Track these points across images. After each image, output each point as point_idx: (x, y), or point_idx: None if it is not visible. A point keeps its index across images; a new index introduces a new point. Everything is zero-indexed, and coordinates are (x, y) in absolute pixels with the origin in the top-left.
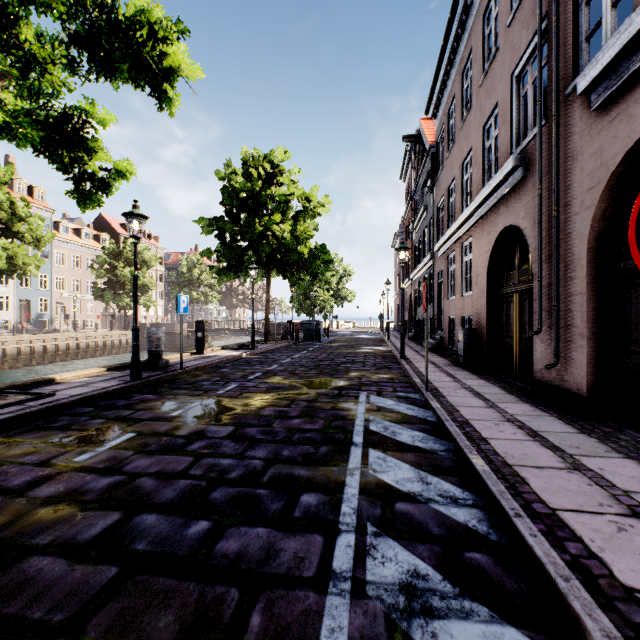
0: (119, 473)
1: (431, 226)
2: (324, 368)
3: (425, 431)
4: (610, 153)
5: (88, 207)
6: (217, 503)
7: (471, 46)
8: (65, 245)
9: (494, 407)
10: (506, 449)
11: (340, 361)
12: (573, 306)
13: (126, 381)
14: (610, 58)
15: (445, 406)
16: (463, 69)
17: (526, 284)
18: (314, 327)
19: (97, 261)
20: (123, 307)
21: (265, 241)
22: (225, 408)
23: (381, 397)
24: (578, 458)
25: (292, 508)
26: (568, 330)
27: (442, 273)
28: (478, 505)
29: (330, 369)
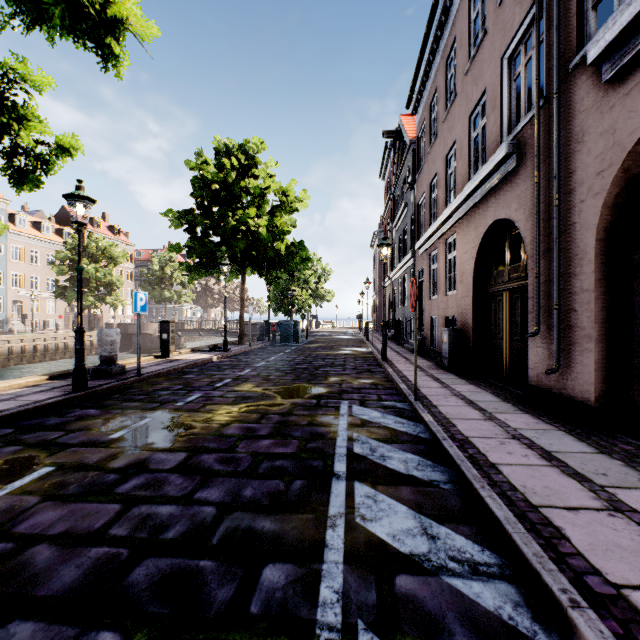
0: (5, 538)
1: (412, 224)
2: (301, 372)
3: (420, 453)
4: (626, 130)
5: (23, 187)
6: (137, 591)
7: (456, 33)
8: (22, 239)
9: (493, 419)
10: (523, 480)
11: (319, 364)
12: (578, 305)
13: (67, 392)
14: (632, 15)
15: (439, 419)
16: (447, 58)
17: (518, 282)
18: (292, 327)
19: (58, 257)
20: (88, 306)
21: (239, 236)
22: (181, 426)
23: (365, 407)
24: (612, 491)
25: (248, 596)
26: (571, 331)
27: (423, 272)
28: (507, 575)
29: (308, 373)
